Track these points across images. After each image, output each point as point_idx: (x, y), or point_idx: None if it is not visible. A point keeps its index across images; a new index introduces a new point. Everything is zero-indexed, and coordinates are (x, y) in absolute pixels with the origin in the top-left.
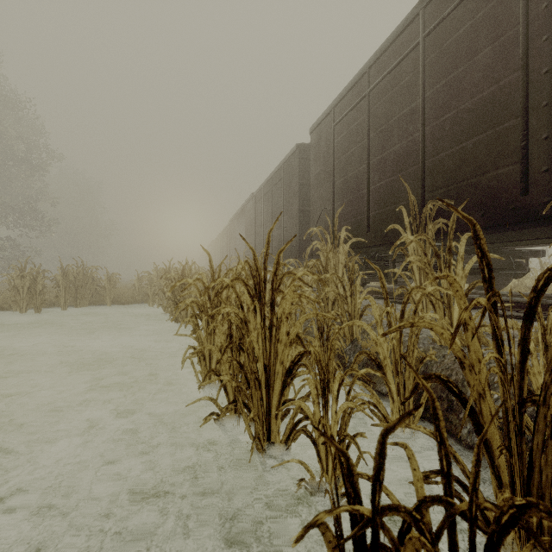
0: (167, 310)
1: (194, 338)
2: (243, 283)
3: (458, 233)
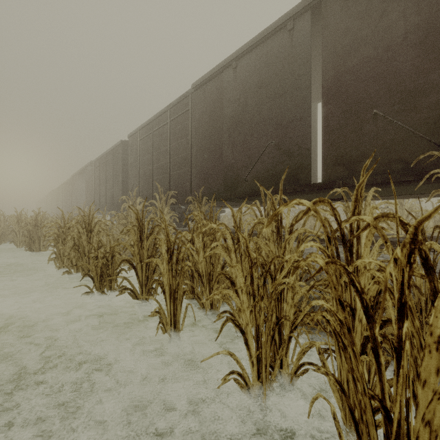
0: (19, 246)
1: (53, 251)
2: (80, 224)
3: (179, 204)
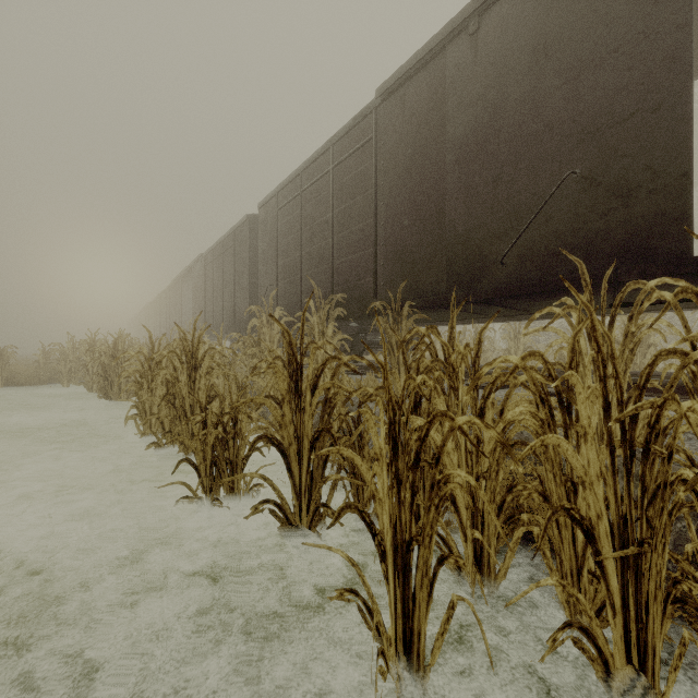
0: (92, 389)
1: (135, 402)
2: (176, 354)
3: (351, 318)
